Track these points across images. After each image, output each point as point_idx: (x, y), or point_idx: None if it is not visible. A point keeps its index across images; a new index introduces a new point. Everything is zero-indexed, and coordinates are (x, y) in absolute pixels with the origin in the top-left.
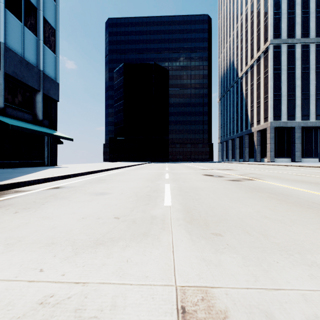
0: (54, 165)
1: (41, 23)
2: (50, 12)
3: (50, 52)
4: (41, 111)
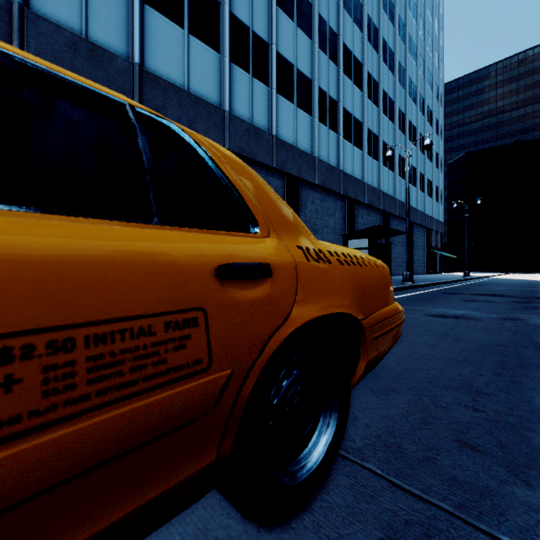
0: (441, 274)
1: (440, 194)
2: (440, 183)
3: (440, 206)
4: (440, 243)
